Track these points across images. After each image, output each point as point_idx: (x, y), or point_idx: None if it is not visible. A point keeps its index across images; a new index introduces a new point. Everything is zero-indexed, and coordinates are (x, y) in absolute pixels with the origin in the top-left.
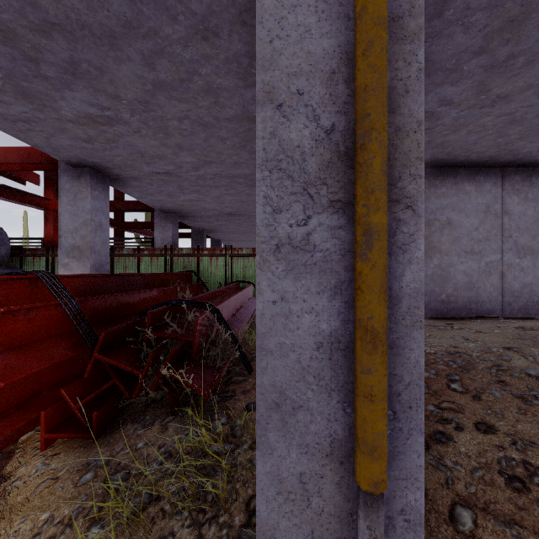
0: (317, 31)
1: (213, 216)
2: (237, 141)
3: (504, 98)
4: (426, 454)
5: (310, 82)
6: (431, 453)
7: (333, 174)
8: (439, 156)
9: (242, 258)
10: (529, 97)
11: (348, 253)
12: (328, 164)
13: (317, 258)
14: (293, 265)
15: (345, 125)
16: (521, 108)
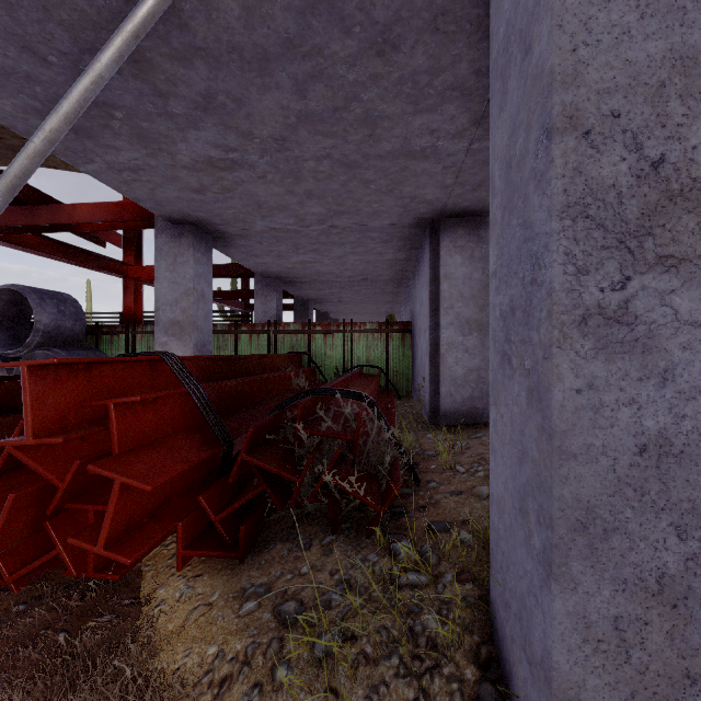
0: (640, 32)
1: (326, 282)
2: (384, 183)
3: None
4: None
5: (629, 100)
6: None
7: (663, 221)
8: None
9: (366, 336)
10: None
11: (683, 325)
12: (655, 208)
13: (638, 332)
14: (605, 342)
15: (680, 155)
16: None
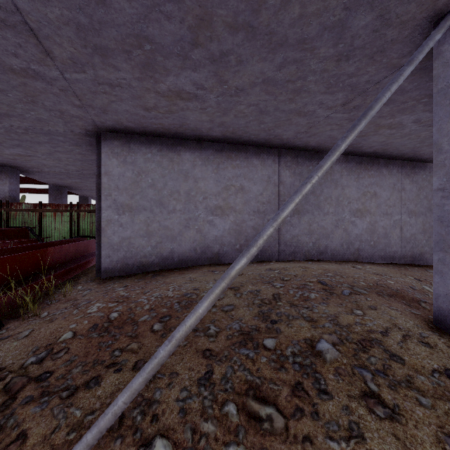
0: None
1: (61, 173)
2: (20, 94)
3: (242, 90)
4: (60, 404)
5: None
6: (66, 402)
7: None
8: (227, 134)
9: (90, 215)
10: (260, 93)
11: None
12: None
13: None
14: None
15: None
16: (260, 101)
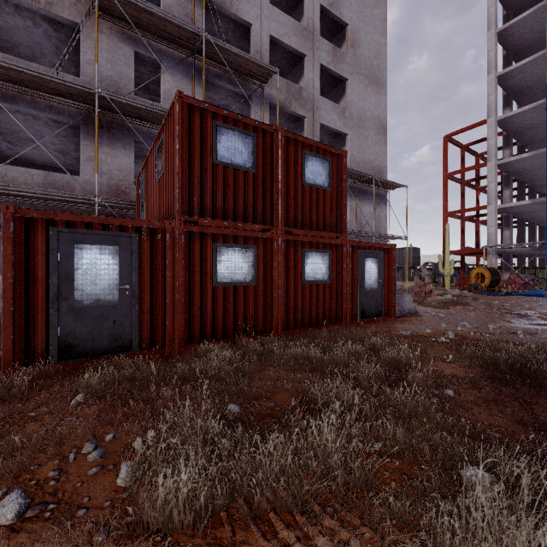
0: None
1: (541, 255)
2: None
3: None
4: None
5: None
6: None
7: None
8: None
9: None
10: None
11: None
12: None
13: None
14: None
15: None
16: None
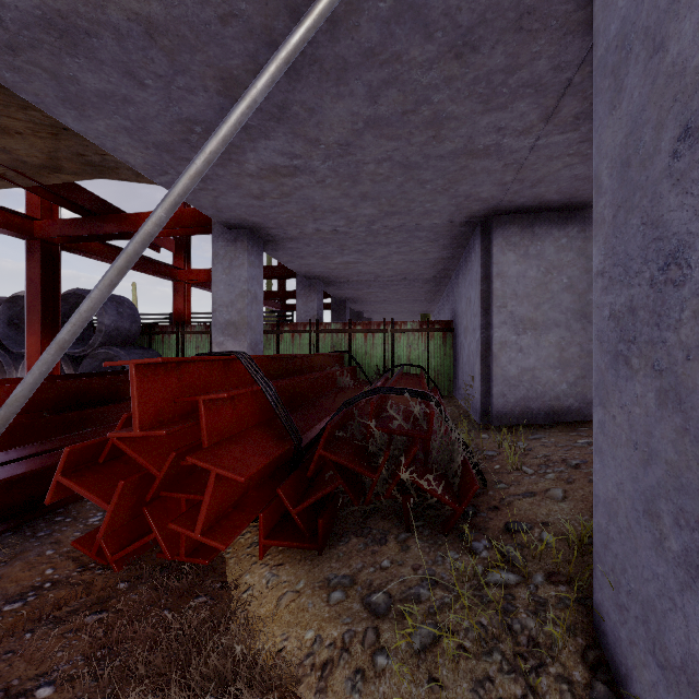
0: None
1: (366, 282)
2: (440, 183)
3: None
4: None
5: None
6: None
7: None
8: None
9: (406, 335)
10: None
11: None
12: None
13: None
14: None
15: None
16: None
